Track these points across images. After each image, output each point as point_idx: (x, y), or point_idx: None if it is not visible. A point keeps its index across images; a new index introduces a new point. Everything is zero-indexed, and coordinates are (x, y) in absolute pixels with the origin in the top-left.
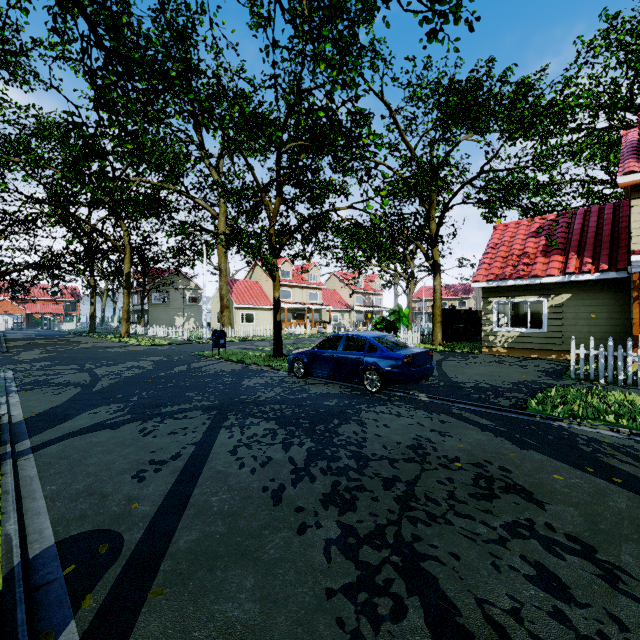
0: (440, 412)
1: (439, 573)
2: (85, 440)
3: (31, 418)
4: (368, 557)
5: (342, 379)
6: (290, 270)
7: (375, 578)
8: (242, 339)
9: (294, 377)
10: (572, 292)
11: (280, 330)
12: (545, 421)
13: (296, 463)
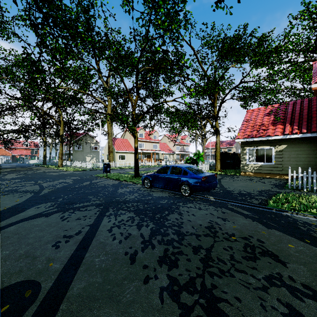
0: (222, 207)
1: (229, 311)
2: (30, 223)
3: (4, 210)
4: (186, 300)
5: (169, 189)
6: (143, 133)
7: (190, 315)
8: (119, 168)
9: (145, 188)
10: (287, 144)
11: (138, 163)
12: (278, 212)
13: (144, 237)
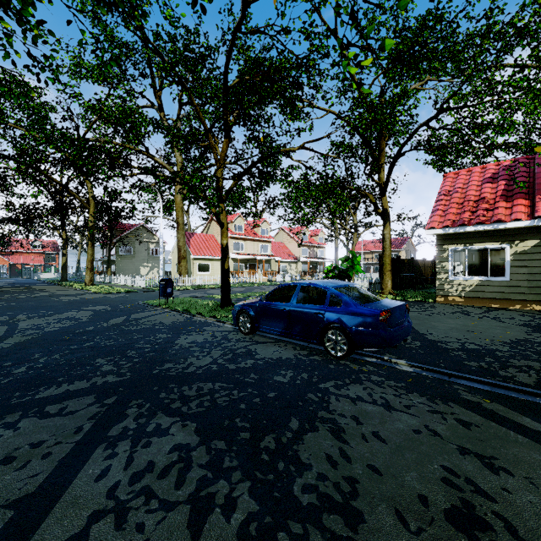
0: (446, 398)
1: None
2: None
3: None
4: None
5: (296, 338)
6: (243, 224)
7: None
8: (197, 287)
9: (239, 332)
10: (540, 237)
11: (228, 278)
12: None
13: None
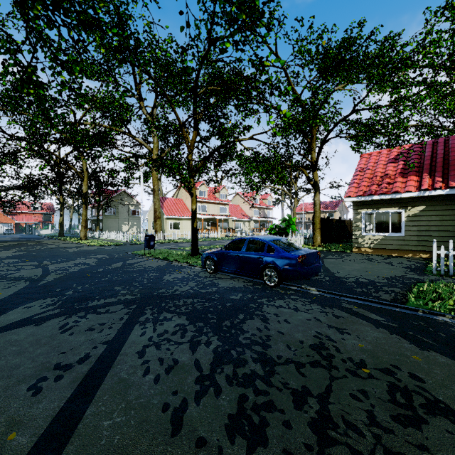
0: (332, 306)
1: None
2: (5, 338)
3: None
4: None
5: (245, 275)
6: (206, 190)
7: None
8: (170, 241)
9: (206, 272)
10: (425, 204)
11: (196, 234)
12: (428, 316)
13: (202, 368)
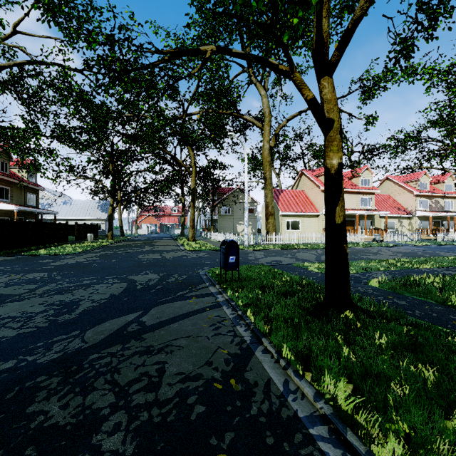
0: None
1: None
2: None
3: None
4: None
5: None
6: None
7: None
8: (284, 247)
9: None
10: None
11: (342, 246)
12: None
13: None
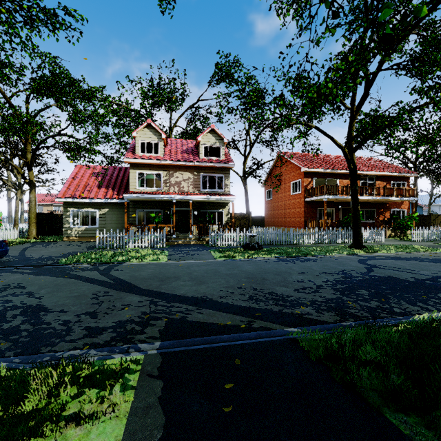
0: (3, 272)
1: None
2: None
3: None
4: None
5: None
6: None
7: None
8: None
9: None
10: (110, 207)
11: None
12: (63, 266)
13: None
